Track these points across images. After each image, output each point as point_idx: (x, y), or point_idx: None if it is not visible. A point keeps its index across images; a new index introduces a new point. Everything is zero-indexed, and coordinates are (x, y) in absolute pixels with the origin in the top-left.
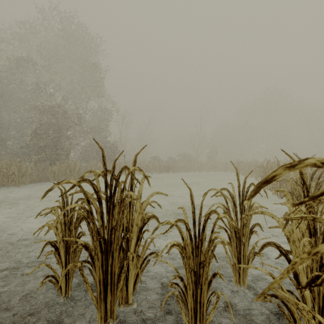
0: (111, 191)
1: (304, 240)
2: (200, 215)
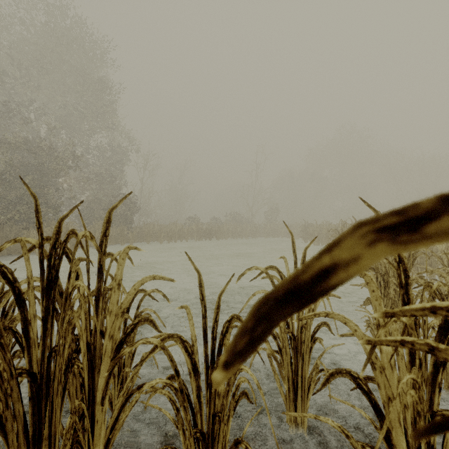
0: (51, 277)
1: (405, 381)
2: (216, 322)
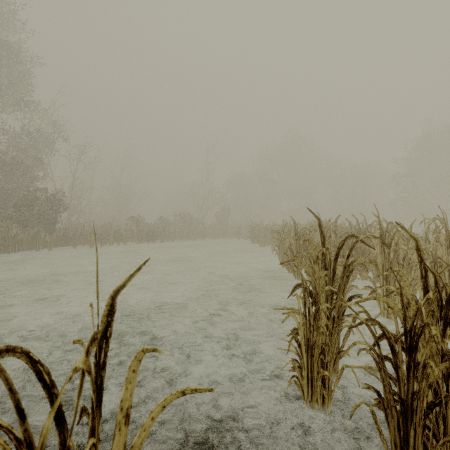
0: None
1: None
2: None
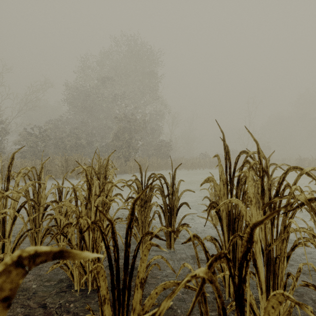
0: None
1: None
2: None
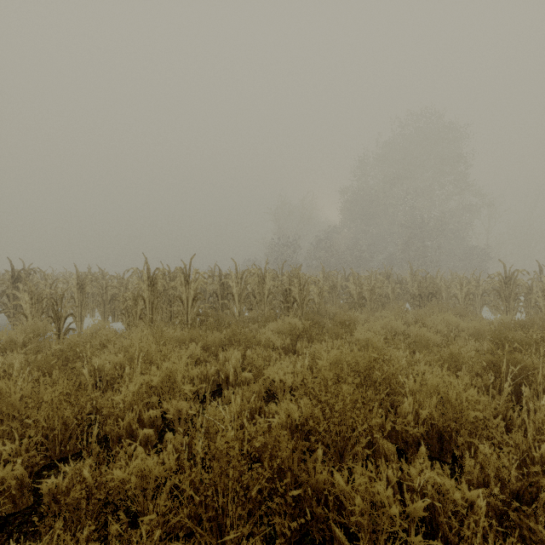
0: None
1: None
2: None
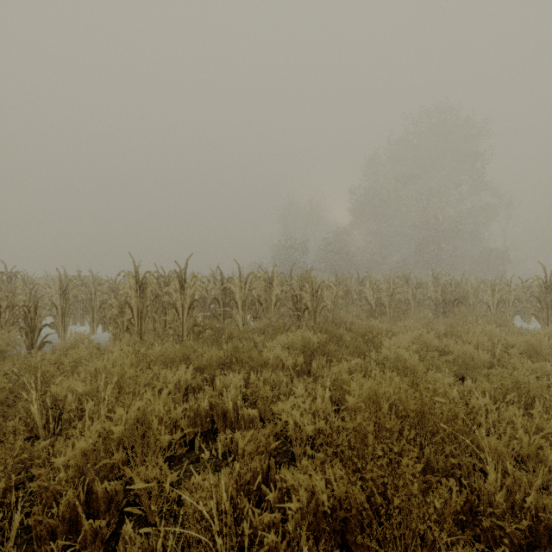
0: None
1: None
2: None
